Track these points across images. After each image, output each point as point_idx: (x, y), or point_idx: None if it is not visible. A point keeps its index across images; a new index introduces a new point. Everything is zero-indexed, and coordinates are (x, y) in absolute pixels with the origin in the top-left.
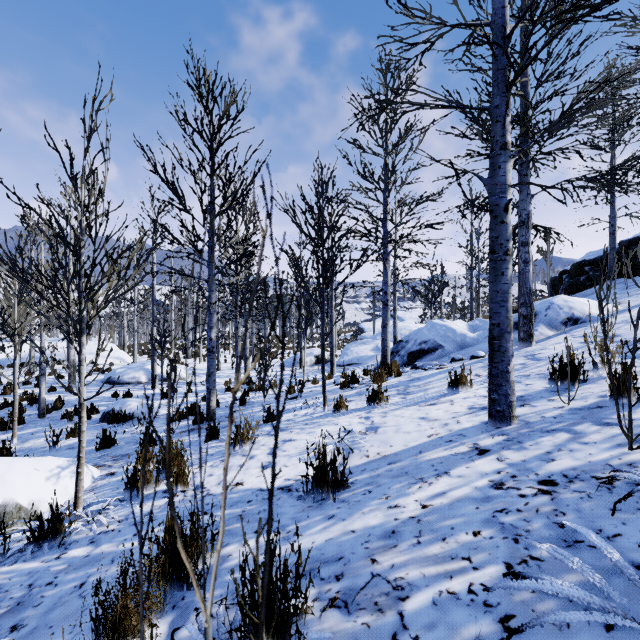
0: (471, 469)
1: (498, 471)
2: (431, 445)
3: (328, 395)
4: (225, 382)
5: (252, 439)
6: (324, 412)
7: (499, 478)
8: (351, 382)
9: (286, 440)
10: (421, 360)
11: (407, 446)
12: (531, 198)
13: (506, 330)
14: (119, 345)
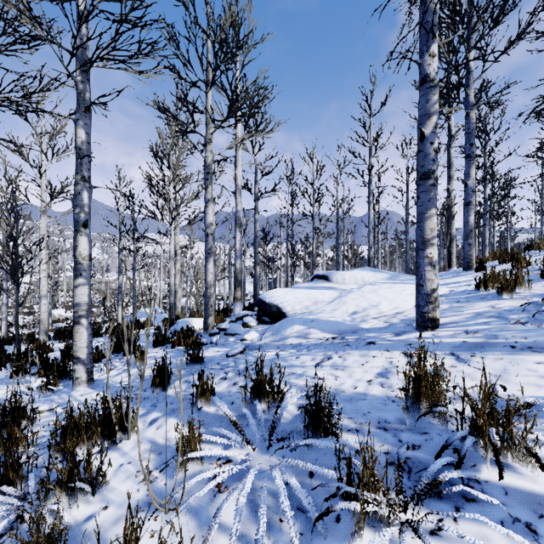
0: None
1: None
2: None
3: None
4: None
5: None
6: None
7: None
8: None
9: None
10: None
11: None
12: (543, 226)
13: None
14: None
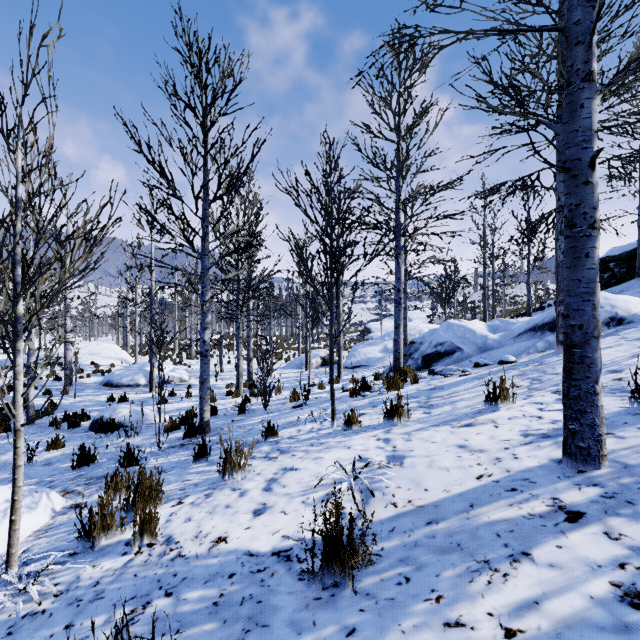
0: (567, 551)
1: (619, 563)
2: (485, 494)
3: (336, 404)
4: (227, 385)
5: (245, 467)
6: (333, 428)
7: (628, 580)
8: (361, 389)
9: (287, 468)
10: (437, 364)
11: (449, 492)
12: None
13: (592, 334)
14: (123, 345)
